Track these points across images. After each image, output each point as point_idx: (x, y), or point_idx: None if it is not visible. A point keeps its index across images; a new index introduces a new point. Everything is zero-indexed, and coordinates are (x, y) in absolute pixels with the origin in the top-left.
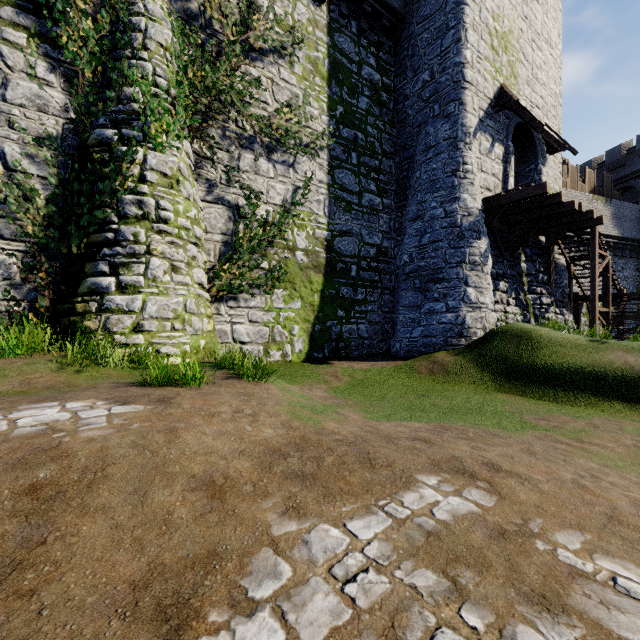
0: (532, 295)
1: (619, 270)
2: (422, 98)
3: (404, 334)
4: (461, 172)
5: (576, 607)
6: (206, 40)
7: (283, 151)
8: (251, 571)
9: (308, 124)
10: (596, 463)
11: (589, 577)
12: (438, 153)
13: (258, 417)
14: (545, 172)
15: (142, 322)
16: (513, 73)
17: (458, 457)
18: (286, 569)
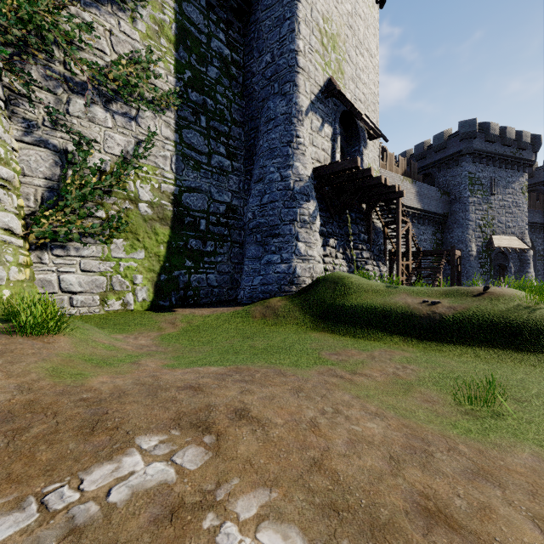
0: (356, 250)
1: (421, 234)
2: (265, 76)
3: (247, 282)
4: (295, 143)
5: None
6: None
7: (124, 103)
8: None
9: (153, 81)
10: (351, 395)
11: None
12: (277, 125)
13: None
14: (366, 154)
15: None
16: (340, 69)
17: (212, 406)
18: None
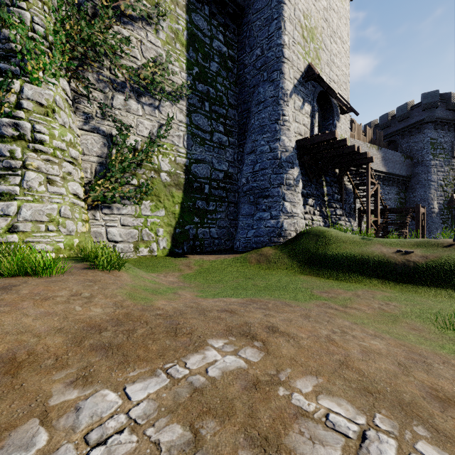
0: (330, 208)
1: (386, 194)
2: (256, 67)
3: (242, 235)
4: (281, 121)
5: (289, 445)
6: (83, 2)
7: (150, 96)
8: (3, 445)
9: (170, 78)
10: (349, 322)
11: (309, 416)
12: (266, 107)
13: (93, 299)
14: (339, 126)
15: (17, 224)
16: (317, 56)
17: (249, 323)
18: (42, 439)
